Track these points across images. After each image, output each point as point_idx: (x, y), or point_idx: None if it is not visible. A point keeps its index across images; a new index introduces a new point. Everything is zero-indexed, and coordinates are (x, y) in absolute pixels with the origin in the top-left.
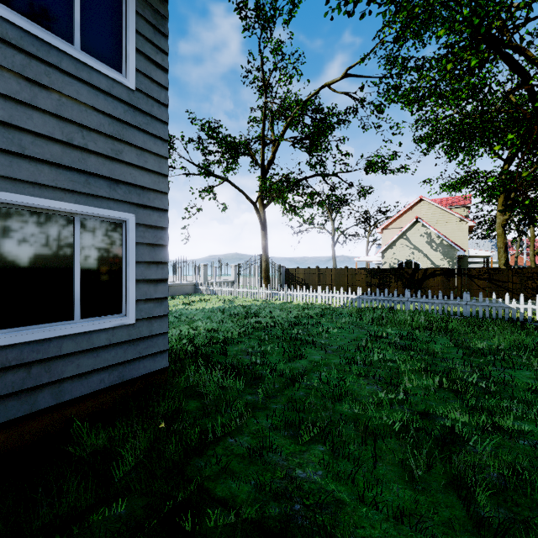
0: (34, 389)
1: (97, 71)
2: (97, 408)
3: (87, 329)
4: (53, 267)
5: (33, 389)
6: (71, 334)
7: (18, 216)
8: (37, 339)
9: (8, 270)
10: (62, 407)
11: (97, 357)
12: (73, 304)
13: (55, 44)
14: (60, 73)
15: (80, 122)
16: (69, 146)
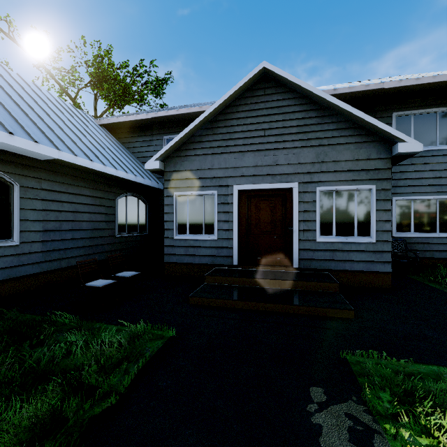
0: (425, 251)
1: (444, 149)
2: (444, 264)
3: (441, 236)
4: (429, 216)
5: (424, 251)
6: (435, 237)
7: (420, 202)
8: (425, 236)
9: (418, 217)
10: (432, 259)
11: (445, 246)
12: (436, 228)
13: (430, 149)
14: (432, 157)
15: (438, 169)
16: (435, 178)
